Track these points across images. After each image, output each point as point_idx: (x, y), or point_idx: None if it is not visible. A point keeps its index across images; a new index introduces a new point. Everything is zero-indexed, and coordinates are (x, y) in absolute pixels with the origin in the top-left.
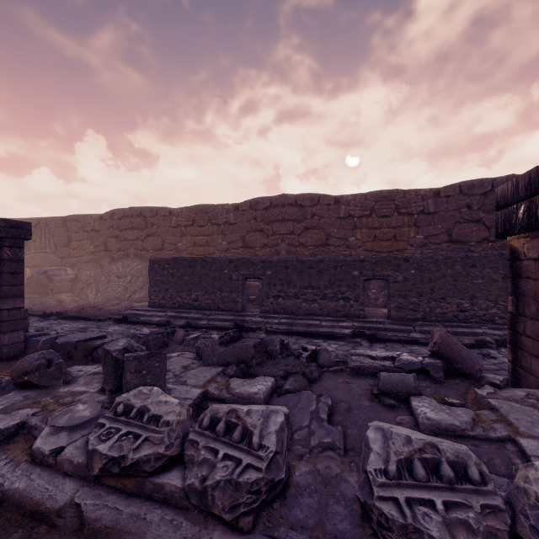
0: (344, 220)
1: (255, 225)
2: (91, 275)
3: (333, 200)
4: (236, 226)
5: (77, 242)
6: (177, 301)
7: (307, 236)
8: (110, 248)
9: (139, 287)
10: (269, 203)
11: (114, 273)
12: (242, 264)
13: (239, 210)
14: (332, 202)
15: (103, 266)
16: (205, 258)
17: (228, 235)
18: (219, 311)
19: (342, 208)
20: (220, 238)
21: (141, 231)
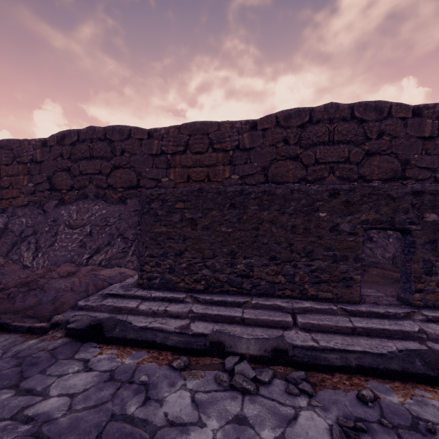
0: (431, 140)
1: (286, 149)
2: (28, 224)
3: (411, 112)
4: (253, 152)
5: (8, 177)
6: (202, 277)
7: (372, 164)
8: (58, 186)
9: (104, 242)
10: (307, 117)
11: (65, 221)
12: (364, 198)
13: (258, 129)
14: (409, 115)
15: (47, 211)
16: (270, 188)
17: (241, 165)
18: (305, 299)
19: (427, 123)
20: (227, 170)
21: (104, 160)
